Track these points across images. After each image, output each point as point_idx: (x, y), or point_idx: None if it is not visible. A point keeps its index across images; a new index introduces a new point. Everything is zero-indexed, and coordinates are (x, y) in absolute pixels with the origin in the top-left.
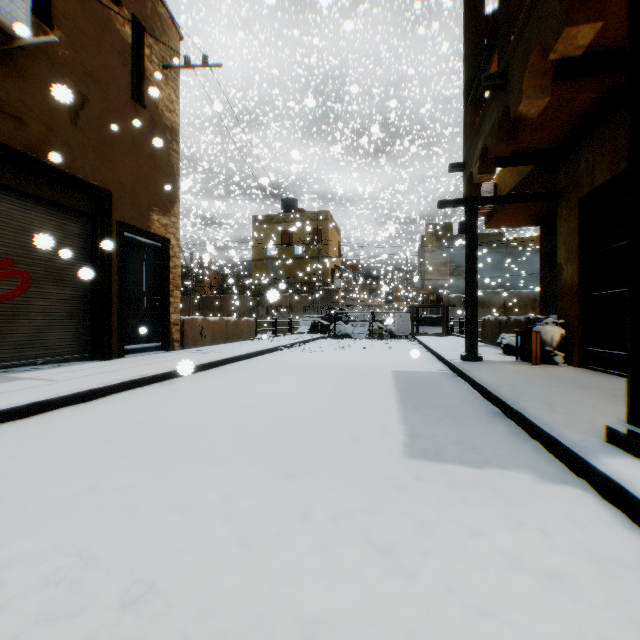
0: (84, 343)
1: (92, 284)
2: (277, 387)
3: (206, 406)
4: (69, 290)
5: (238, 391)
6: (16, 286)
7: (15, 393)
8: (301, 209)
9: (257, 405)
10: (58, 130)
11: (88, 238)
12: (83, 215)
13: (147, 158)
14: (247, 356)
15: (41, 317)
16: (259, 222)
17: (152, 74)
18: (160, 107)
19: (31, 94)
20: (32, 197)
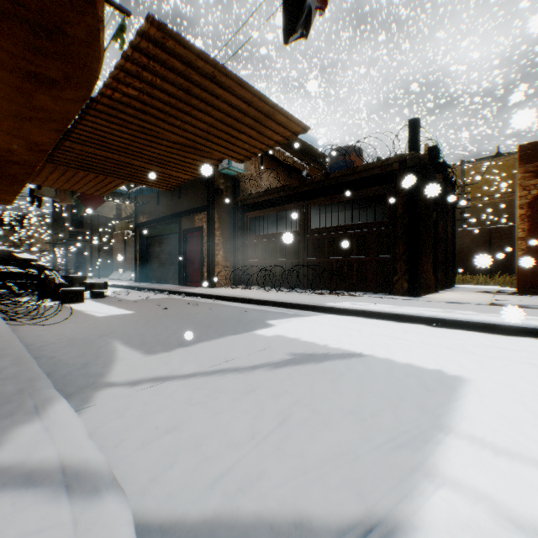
0: None
1: None
2: None
3: None
4: None
5: None
6: None
7: None
8: None
9: None
10: None
11: None
12: None
13: None
14: None
15: None
16: None
17: None
18: None
19: None
20: None
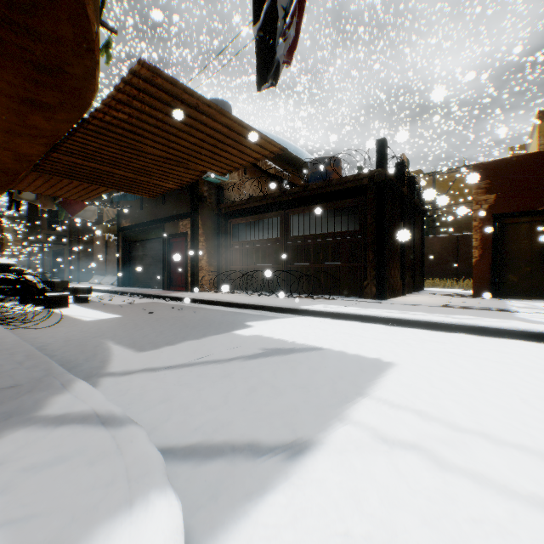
0: None
1: None
2: None
3: None
4: None
5: None
6: None
7: None
8: None
9: None
10: None
11: None
12: None
13: None
14: None
15: None
16: None
17: None
18: None
19: None
20: None
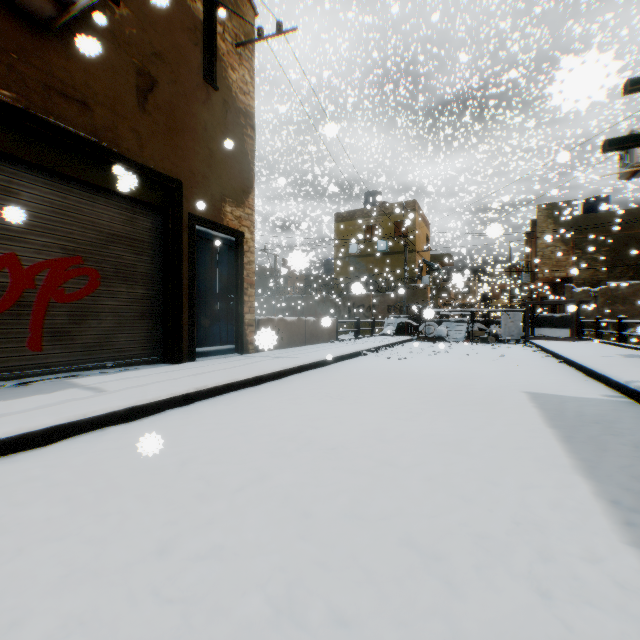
0: (155, 345)
1: (163, 282)
2: (361, 415)
3: (259, 446)
4: (139, 289)
5: (308, 418)
6: (84, 285)
7: (42, 410)
8: (385, 202)
9: (331, 451)
10: (124, 115)
11: (159, 233)
12: (154, 209)
13: (219, 145)
14: (325, 362)
15: (110, 317)
16: (341, 219)
17: (225, 54)
18: (233, 89)
19: (96, 77)
20: (101, 190)
